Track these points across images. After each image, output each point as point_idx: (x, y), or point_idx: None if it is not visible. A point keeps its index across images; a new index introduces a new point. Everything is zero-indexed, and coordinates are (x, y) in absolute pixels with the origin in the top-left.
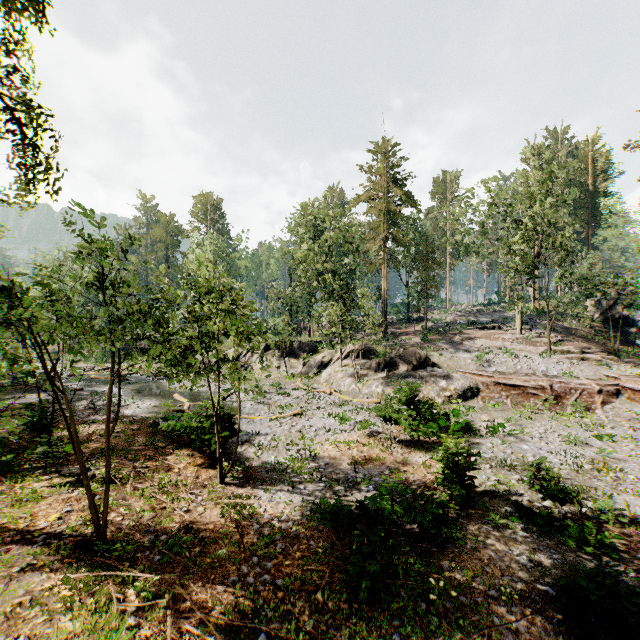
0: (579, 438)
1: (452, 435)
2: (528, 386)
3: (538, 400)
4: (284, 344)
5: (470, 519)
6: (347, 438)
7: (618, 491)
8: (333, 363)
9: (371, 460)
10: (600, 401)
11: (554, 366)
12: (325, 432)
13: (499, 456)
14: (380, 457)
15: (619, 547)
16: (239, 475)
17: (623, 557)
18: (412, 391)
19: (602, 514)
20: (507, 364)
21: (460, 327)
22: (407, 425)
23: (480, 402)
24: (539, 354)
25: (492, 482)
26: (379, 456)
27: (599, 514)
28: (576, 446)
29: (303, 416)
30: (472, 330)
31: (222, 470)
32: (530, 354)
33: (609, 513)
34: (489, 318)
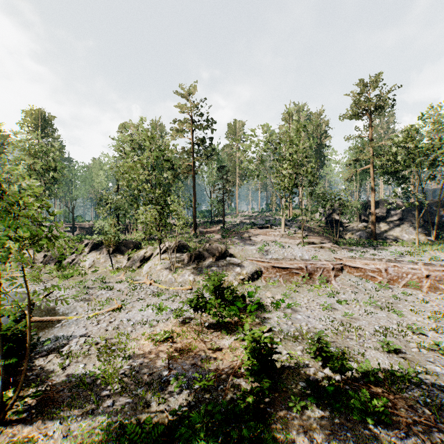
0: (330, 305)
1: (248, 313)
2: (293, 268)
3: (299, 277)
4: (111, 242)
5: (275, 405)
6: (163, 329)
7: (365, 347)
8: (154, 257)
9: (184, 351)
10: (333, 275)
11: (306, 253)
12: (142, 325)
13: (284, 328)
14: (192, 346)
15: (388, 409)
16: (31, 403)
17: (392, 418)
18: (218, 280)
19: (366, 375)
20: (278, 252)
21: (247, 227)
22: (215, 312)
23: (263, 281)
24: (297, 245)
25: (285, 357)
26: (192, 346)
27: (364, 376)
28: (329, 311)
29: (123, 310)
30: (254, 229)
31: (2, 406)
32: (291, 245)
33: (371, 374)
34: (264, 221)
